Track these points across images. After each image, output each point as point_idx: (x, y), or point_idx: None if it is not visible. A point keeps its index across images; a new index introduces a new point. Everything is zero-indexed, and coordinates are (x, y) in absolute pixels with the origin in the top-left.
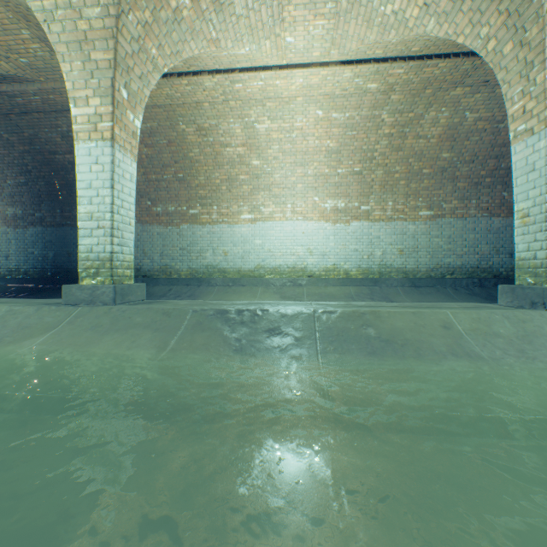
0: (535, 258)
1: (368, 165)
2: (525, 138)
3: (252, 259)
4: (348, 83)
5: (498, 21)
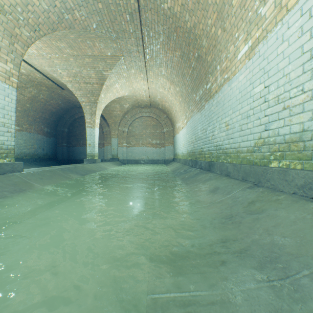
0: (92, 153)
1: None
2: (90, 128)
3: None
4: None
5: (88, 101)
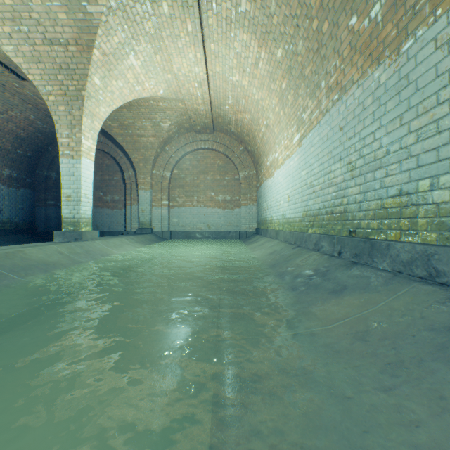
0: (75, 218)
1: None
2: (70, 158)
3: None
4: None
5: (60, 92)
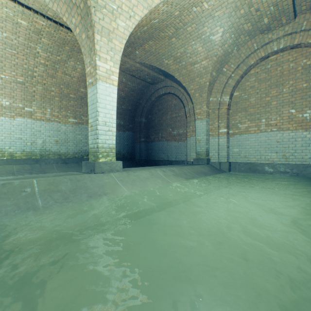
0: (94, 147)
1: (31, 80)
2: (91, 86)
3: None
4: None
5: (79, 19)
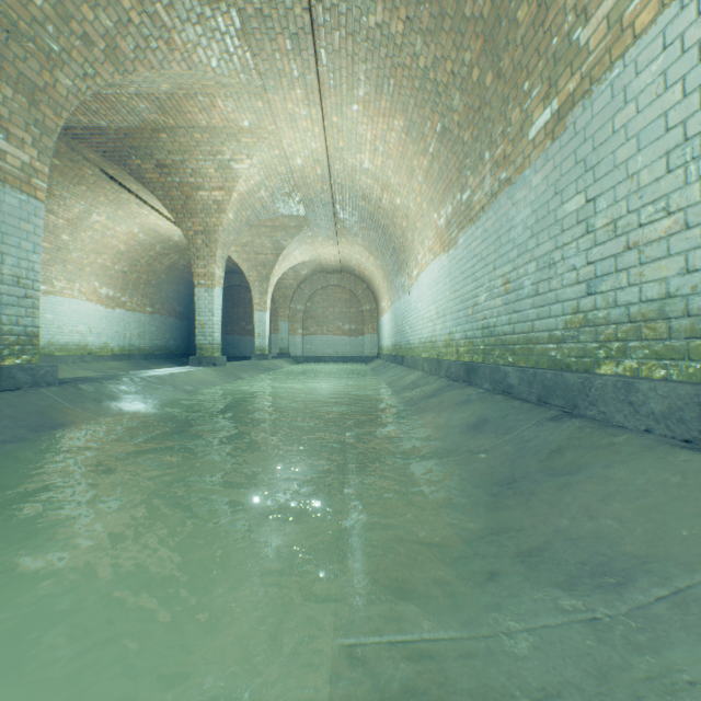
0: (263, 346)
1: (133, 269)
2: (260, 312)
3: (44, 335)
4: (173, 234)
5: (257, 275)
